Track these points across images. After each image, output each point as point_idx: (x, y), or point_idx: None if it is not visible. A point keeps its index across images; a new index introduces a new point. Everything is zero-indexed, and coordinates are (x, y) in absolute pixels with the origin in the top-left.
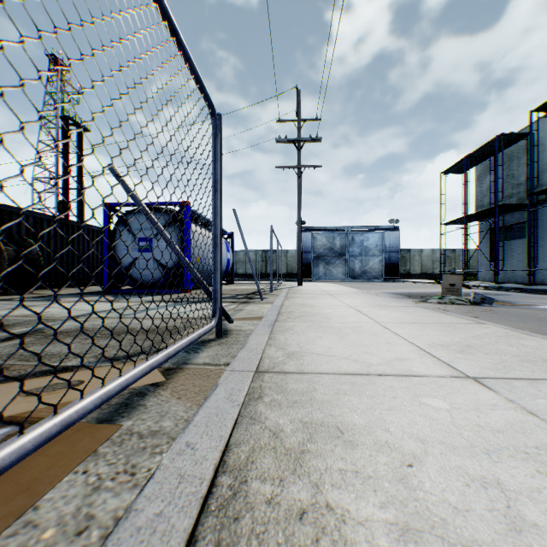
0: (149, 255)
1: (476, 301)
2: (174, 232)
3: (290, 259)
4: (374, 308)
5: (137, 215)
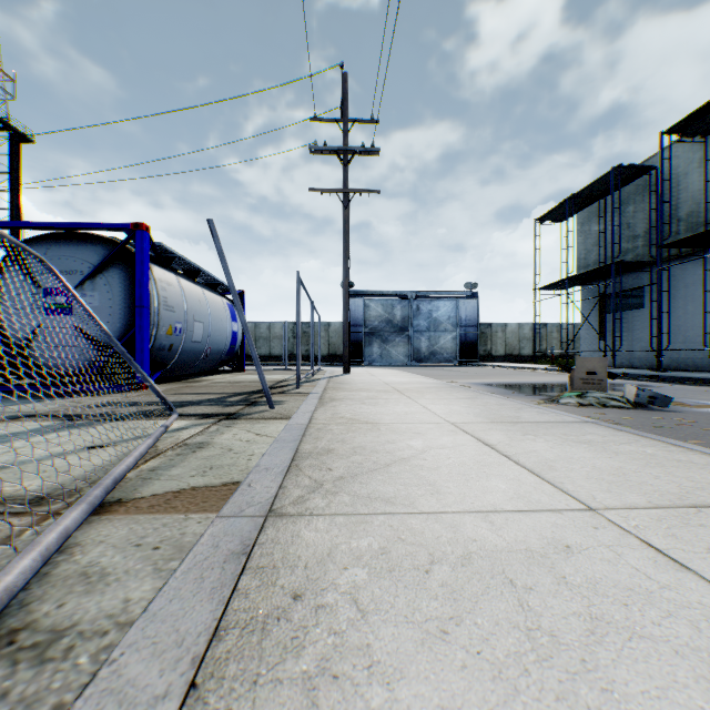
0: (68, 322)
1: (641, 401)
2: (118, 278)
3: (333, 335)
4: (511, 432)
5: (44, 246)
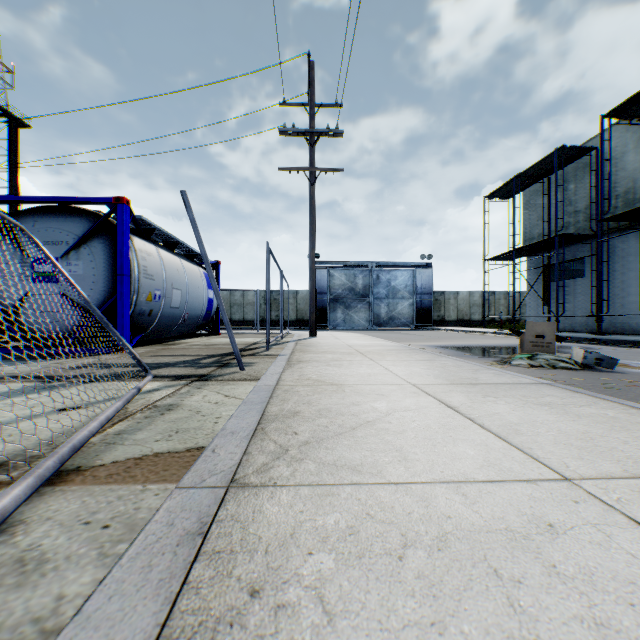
0: (54, 289)
1: (588, 362)
2: (101, 248)
3: (300, 302)
4: (472, 394)
5: (32, 219)
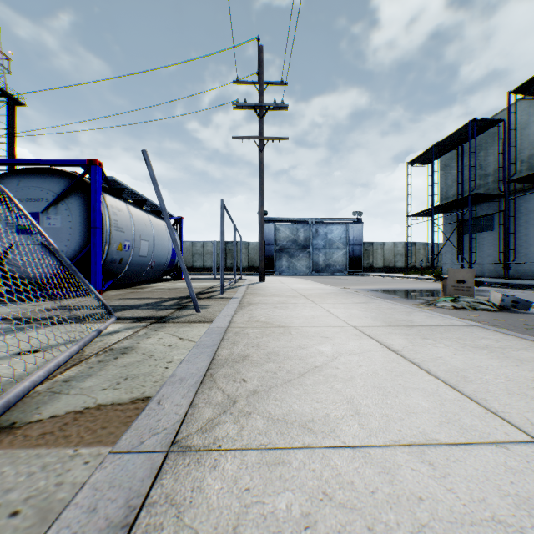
0: (35, 240)
1: (505, 305)
2: (77, 205)
3: (251, 251)
4: (411, 337)
5: (17, 179)
